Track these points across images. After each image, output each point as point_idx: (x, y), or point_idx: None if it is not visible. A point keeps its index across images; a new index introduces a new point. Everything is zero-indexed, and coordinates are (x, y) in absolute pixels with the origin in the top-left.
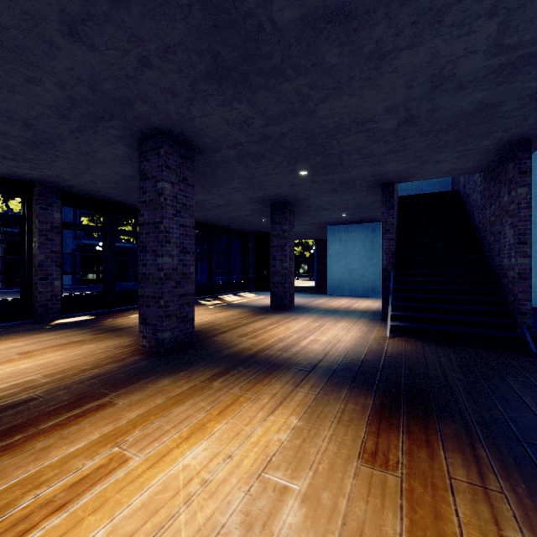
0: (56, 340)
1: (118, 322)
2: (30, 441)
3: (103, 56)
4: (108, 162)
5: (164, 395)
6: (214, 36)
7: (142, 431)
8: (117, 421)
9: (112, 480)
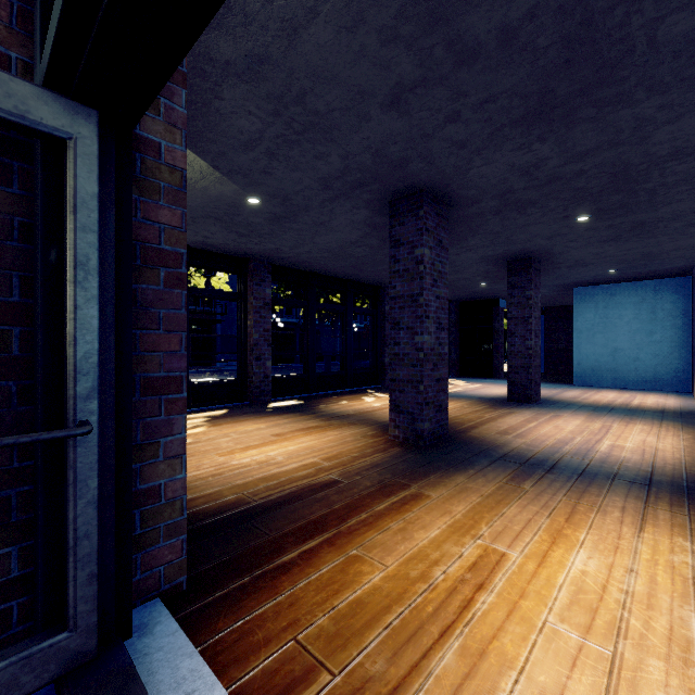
0: (293, 424)
1: (335, 409)
2: (380, 521)
3: (409, 119)
4: (338, 229)
5: (474, 493)
6: (557, 73)
7: (490, 528)
8: (450, 514)
9: (508, 571)
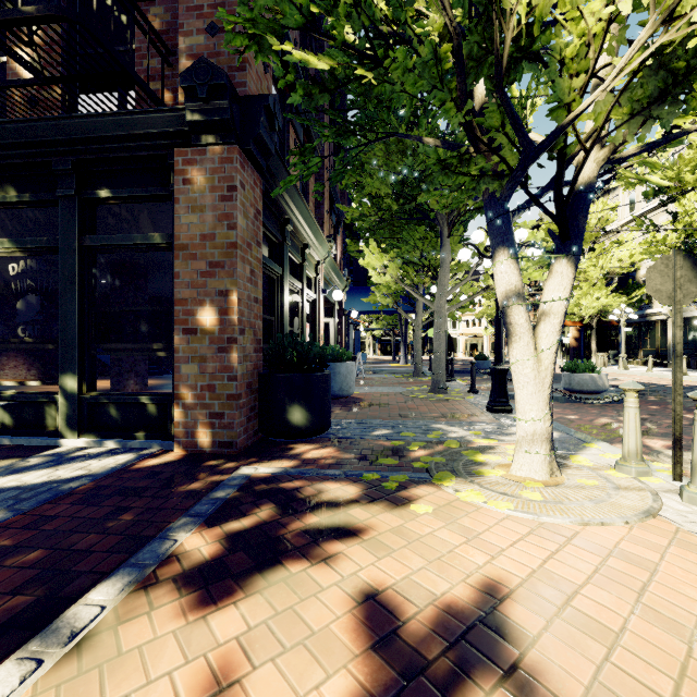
0: None
1: None
2: None
3: None
4: None
5: None
6: None
7: None
8: None
9: None
